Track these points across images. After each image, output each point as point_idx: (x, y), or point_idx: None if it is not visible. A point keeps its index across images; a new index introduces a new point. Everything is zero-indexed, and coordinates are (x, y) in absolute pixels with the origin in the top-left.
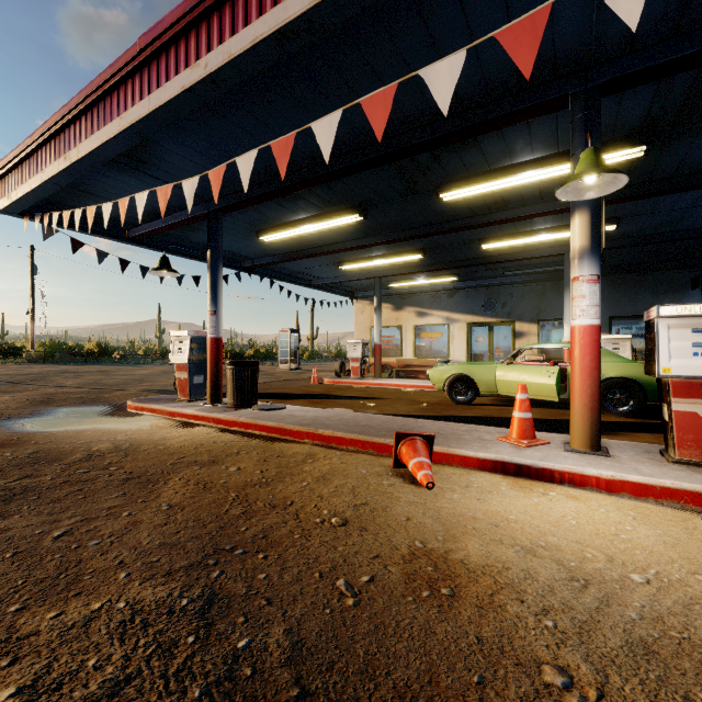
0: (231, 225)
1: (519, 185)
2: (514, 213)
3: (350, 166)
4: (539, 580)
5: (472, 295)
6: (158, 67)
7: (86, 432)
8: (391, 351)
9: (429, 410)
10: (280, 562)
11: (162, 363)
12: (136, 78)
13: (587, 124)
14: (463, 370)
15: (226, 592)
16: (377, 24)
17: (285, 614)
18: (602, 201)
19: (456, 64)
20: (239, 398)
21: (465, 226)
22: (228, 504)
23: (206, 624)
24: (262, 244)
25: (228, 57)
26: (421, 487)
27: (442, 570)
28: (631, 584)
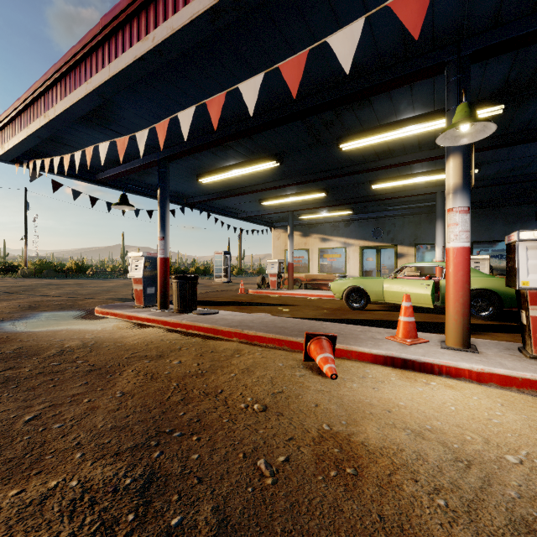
0: (177, 170)
1: (402, 138)
2: (398, 160)
3: (269, 122)
4: (429, 461)
5: (363, 225)
6: (116, 42)
7: (61, 332)
8: (300, 268)
9: (331, 315)
10: (210, 443)
11: (125, 278)
12: (99, 51)
13: (459, 85)
14: (357, 283)
15: (164, 471)
16: (291, 4)
17: (213, 492)
18: (472, 147)
19: (357, 31)
20: (182, 305)
21: (359, 170)
22: (170, 391)
23: (145, 502)
24: (201, 185)
25: (171, 31)
26: (327, 378)
27: (346, 452)
28: (507, 464)
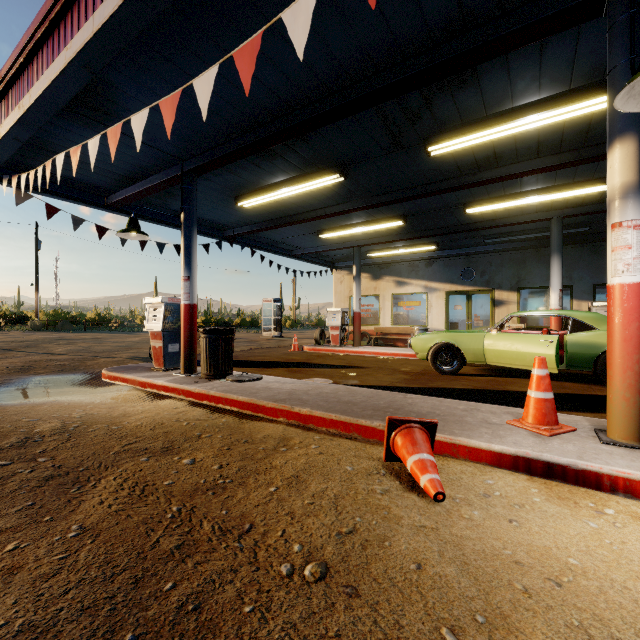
0: (209, 190)
1: (516, 136)
2: (506, 170)
3: (330, 110)
4: None
5: (450, 264)
6: None
7: (42, 406)
8: (369, 319)
9: (413, 381)
10: None
11: None
12: None
13: (634, 26)
14: (448, 338)
15: None
16: None
17: None
18: None
19: None
20: (213, 368)
21: (451, 187)
22: (163, 526)
23: None
24: (242, 211)
25: None
26: (426, 497)
27: None
28: None
